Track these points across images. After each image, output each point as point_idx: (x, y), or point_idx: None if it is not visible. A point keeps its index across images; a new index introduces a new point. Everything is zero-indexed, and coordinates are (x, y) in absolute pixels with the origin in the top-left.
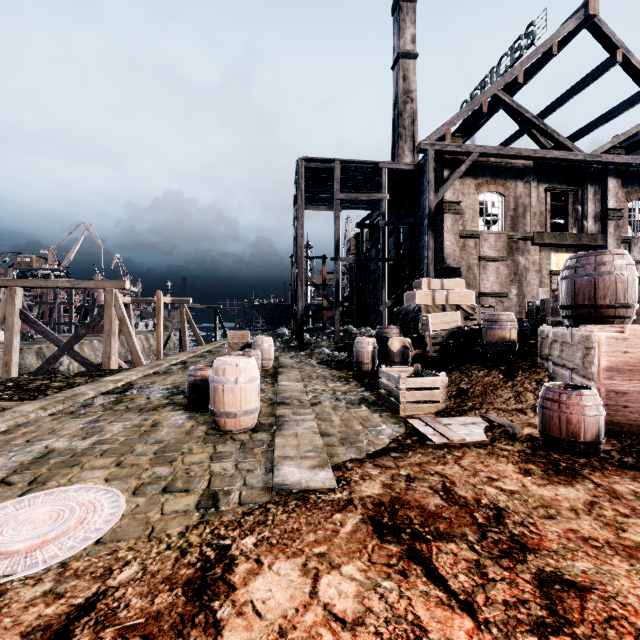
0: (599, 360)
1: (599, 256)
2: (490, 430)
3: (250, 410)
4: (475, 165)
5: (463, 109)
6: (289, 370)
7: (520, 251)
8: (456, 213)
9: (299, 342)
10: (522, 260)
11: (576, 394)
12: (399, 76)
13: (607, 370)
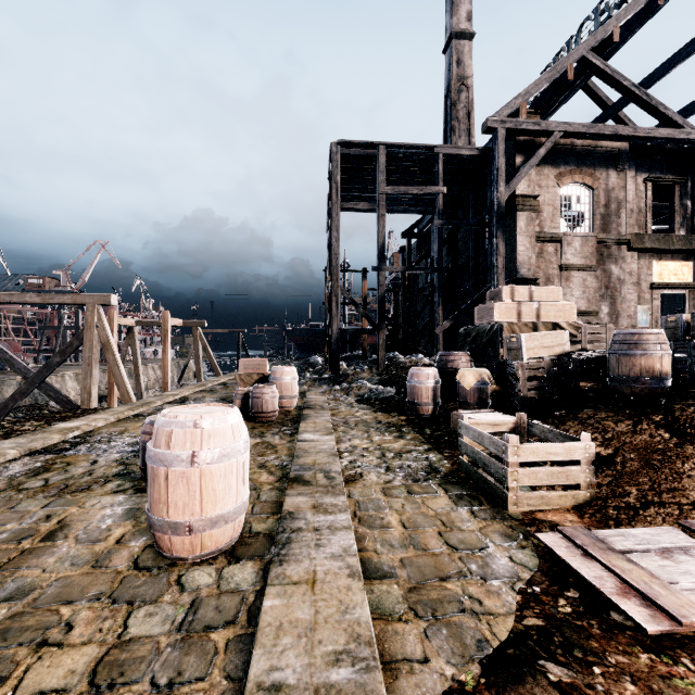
0: None
1: None
2: None
3: (223, 515)
4: (555, 150)
5: (542, 76)
6: (317, 413)
7: (613, 258)
8: (532, 210)
9: (333, 373)
10: (615, 270)
11: None
12: (452, 60)
13: None
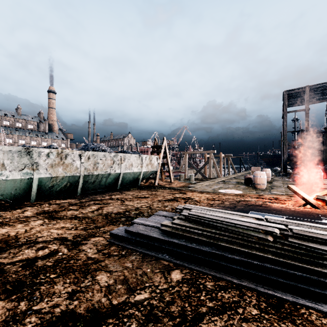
0: None
1: None
2: None
3: (264, 184)
4: None
5: None
6: (277, 181)
7: None
8: None
9: (284, 172)
10: None
11: None
12: None
13: None
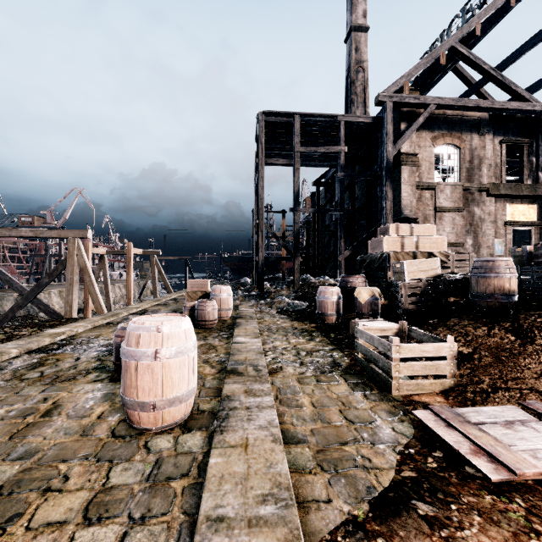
0: None
1: None
2: None
3: (178, 397)
4: (431, 118)
5: (421, 61)
6: (247, 321)
7: (475, 202)
8: (413, 165)
9: (259, 291)
10: (477, 211)
11: None
12: (352, 48)
13: None
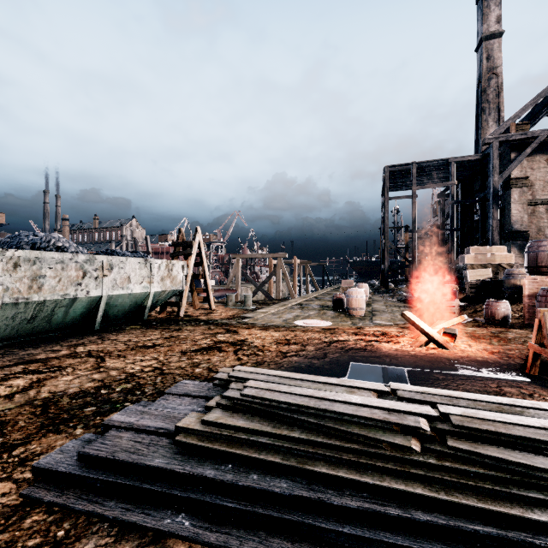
0: (524, 291)
1: (540, 242)
2: (470, 321)
3: (362, 308)
4: (545, 143)
5: (528, 103)
6: (378, 302)
7: None
8: (523, 186)
9: (385, 288)
10: None
11: (494, 302)
12: (482, 58)
13: (528, 296)
